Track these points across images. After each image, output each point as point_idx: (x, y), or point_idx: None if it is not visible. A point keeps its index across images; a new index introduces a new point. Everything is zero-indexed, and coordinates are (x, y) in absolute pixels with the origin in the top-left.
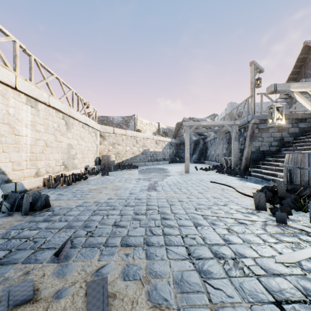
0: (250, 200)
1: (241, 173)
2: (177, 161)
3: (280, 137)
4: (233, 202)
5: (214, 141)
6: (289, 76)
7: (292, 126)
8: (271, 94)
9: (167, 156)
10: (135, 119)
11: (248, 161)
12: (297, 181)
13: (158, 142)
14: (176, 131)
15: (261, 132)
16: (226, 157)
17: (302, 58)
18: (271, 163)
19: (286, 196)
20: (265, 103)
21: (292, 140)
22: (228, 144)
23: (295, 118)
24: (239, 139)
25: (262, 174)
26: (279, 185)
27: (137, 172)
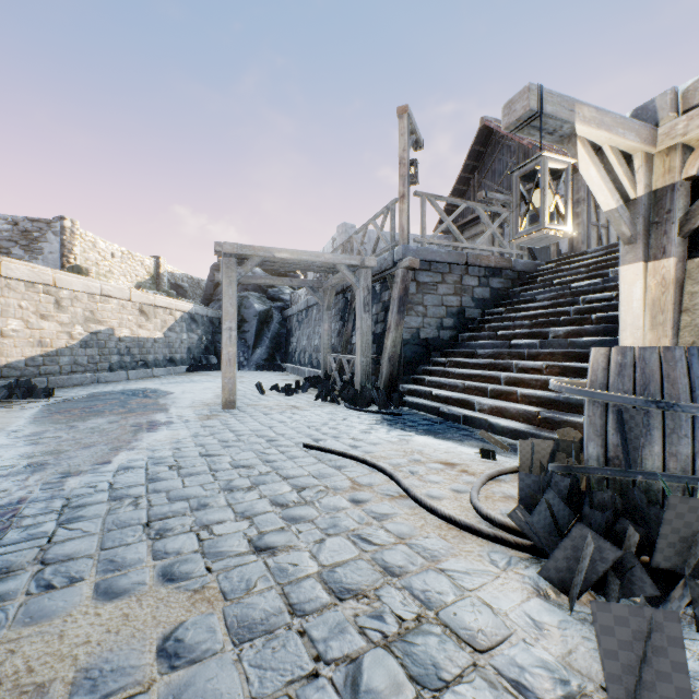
0: (501, 575)
1: (383, 399)
2: (211, 366)
3: (459, 307)
4: (450, 636)
5: (306, 314)
6: (455, 185)
7: (479, 284)
8: (518, 129)
9: (181, 353)
10: (67, 232)
11: (396, 366)
12: (649, 461)
13: (150, 311)
14: (211, 286)
15: (423, 292)
16: (341, 356)
17: (477, 152)
18: (450, 369)
19: (698, 567)
20: (412, 236)
21: (479, 315)
22: (342, 321)
23: (485, 265)
24: (371, 309)
25: (433, 400)
26: (677, 517)
27: (22, 420)
